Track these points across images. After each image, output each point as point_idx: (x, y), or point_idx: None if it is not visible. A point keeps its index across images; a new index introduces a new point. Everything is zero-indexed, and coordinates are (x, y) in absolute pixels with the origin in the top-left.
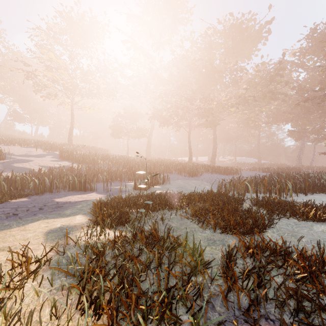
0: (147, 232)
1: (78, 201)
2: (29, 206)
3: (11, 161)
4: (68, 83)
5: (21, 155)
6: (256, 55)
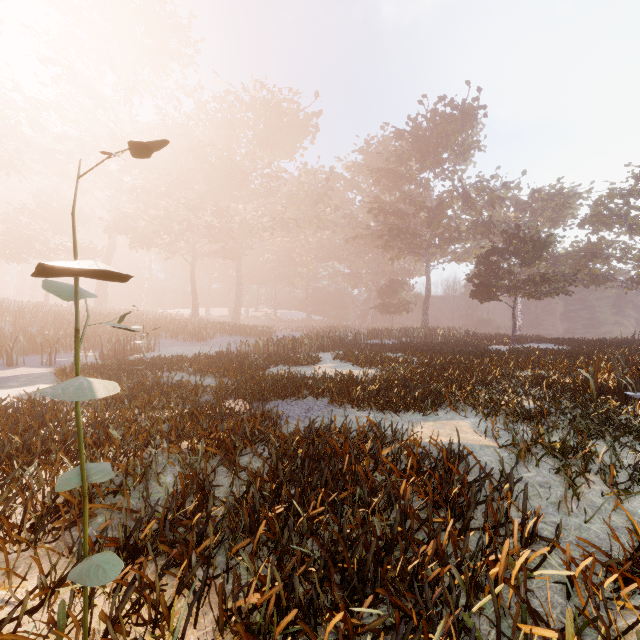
0: None
1: (9, 376)
2: None
3: None
4: None
5: None
6: (302, 155)
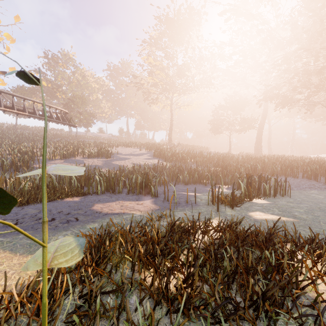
0: None
1: (109, 213)
2: (57, 210)
3: (114, 159)
4: (165, 83)
5: (126, 154)
6: None
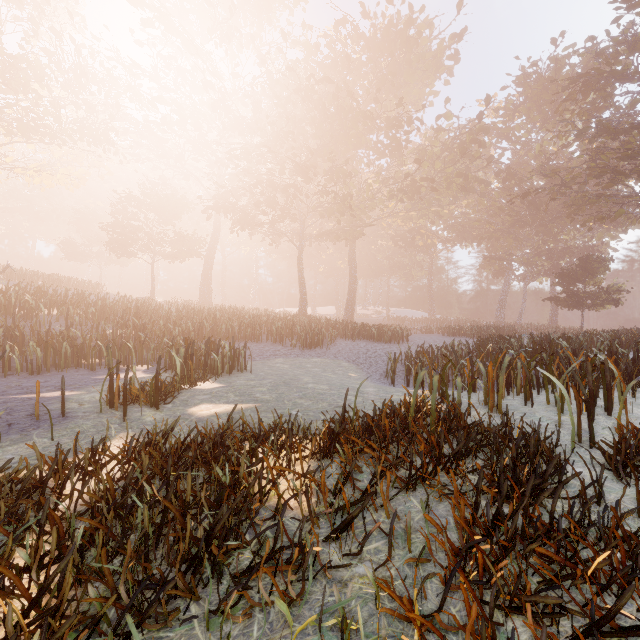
0: None
1: None
2: None
3: None
4: None
5: None
6: (432, 103)
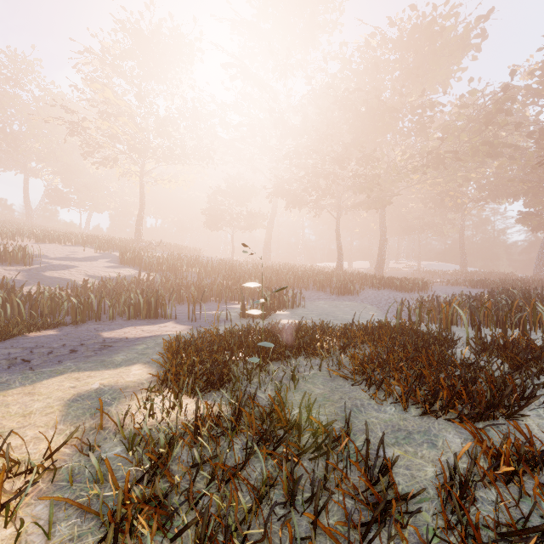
0: (265, 404)
1: (140, 337)
2: (55, 344)
3: (42, 268)
4: (134, 140)
5: (59, 257)
6: (459, 79)
